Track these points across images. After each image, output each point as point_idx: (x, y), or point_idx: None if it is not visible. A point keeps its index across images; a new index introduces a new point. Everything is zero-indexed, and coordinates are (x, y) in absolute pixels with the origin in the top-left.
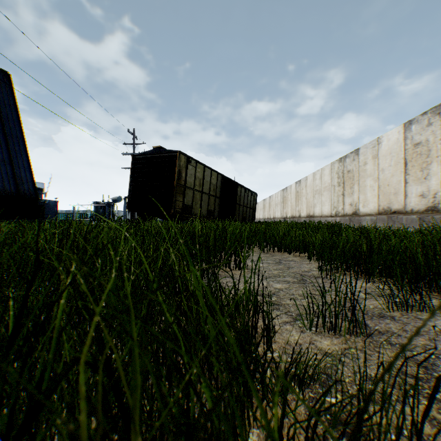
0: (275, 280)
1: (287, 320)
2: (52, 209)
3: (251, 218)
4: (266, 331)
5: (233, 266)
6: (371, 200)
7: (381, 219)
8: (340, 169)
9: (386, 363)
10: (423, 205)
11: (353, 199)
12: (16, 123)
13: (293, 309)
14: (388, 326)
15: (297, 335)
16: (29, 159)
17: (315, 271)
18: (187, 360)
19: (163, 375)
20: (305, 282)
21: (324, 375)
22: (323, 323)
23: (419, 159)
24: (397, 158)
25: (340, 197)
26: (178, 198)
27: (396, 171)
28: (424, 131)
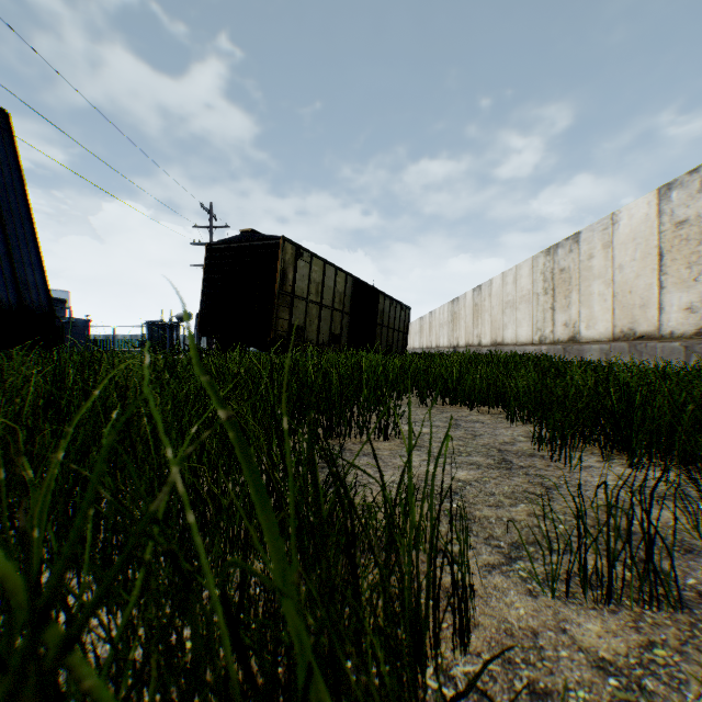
0: (453, 462)
1: (493, 560)
2: (81, 332)
3: (401, 347)
4: (458, 606)
5: (375, 433)
6: (600, 318)
7: (618, 349)
8: (547, 266)
9: None
10: (692, 325)
11: (569, 316)
12: (19, 193)
13: (500, 529)
14: None
15: (521, 603)
16: (39, 251)
17: (523, 442)
18: None
19: None
20: (510, 465)
21: None
22: (582, 579)
23: (684, 248)
24: (647, 246)
25: (548, 312)
26: (281, 314)
27: (644, 269)
28: (693, 201)
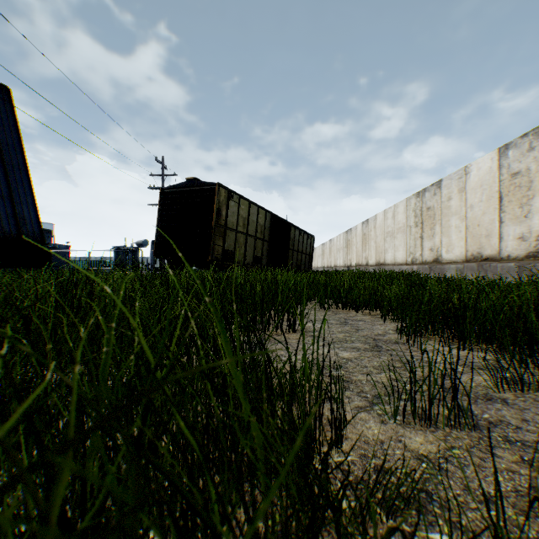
0: (341, 347)
1: (361, 405)
2: (63, 255)
3: (308, 266)
4: (334, 424)
5: (286, 328)
6: (456, 244)
7: (469, 268)
8: (417, 205)
9: (509, 473)
10: (523, 250)
11: (434, 243)
12: (18, 149)
13: (368, 387)
14: (501, 414)
15: (376, 427)
16: (33, 194)
17: (391, 334)
18: (214, 497)
19: (172, 532)
20: (380, 349)
21: (422, 494)
22: (413, 411)
23: (518, 193)
24: (490, 191)
25: (418, 240)
26: (217, 241)
27: (488, 208)
28: (524, 158)
